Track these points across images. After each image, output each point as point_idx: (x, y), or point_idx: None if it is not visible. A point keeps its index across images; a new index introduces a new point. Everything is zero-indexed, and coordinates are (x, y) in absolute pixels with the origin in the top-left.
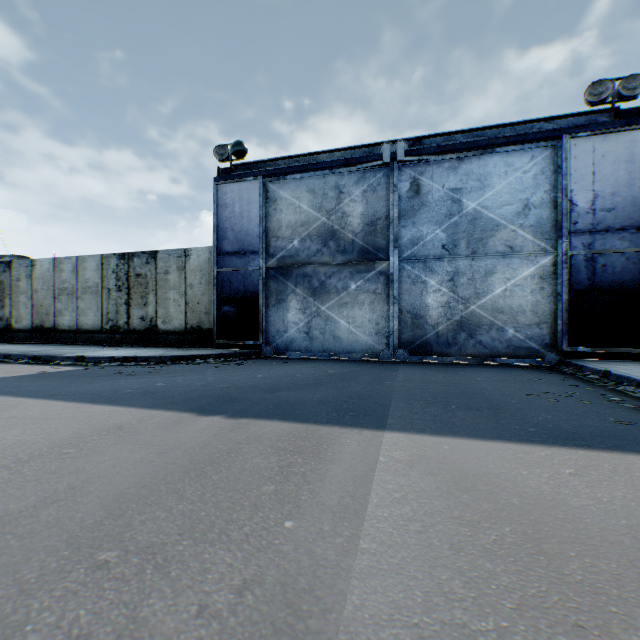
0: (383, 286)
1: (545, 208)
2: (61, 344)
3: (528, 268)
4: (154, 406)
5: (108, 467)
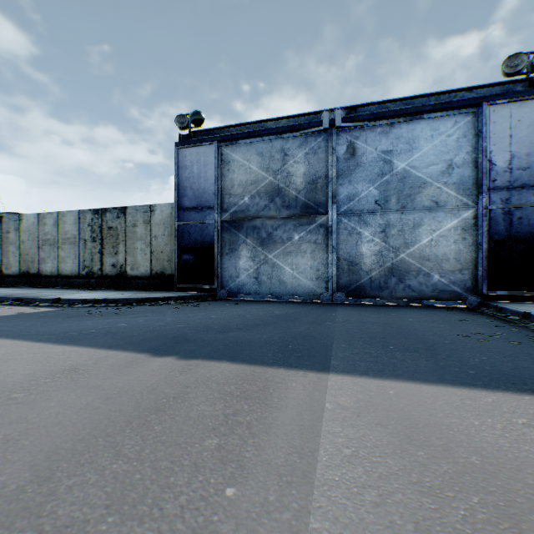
0: (323, 237)
1: (467, 167)
2: (44, 287)
3: (451, 221)
4: (112, 346)
5: (51, 415)
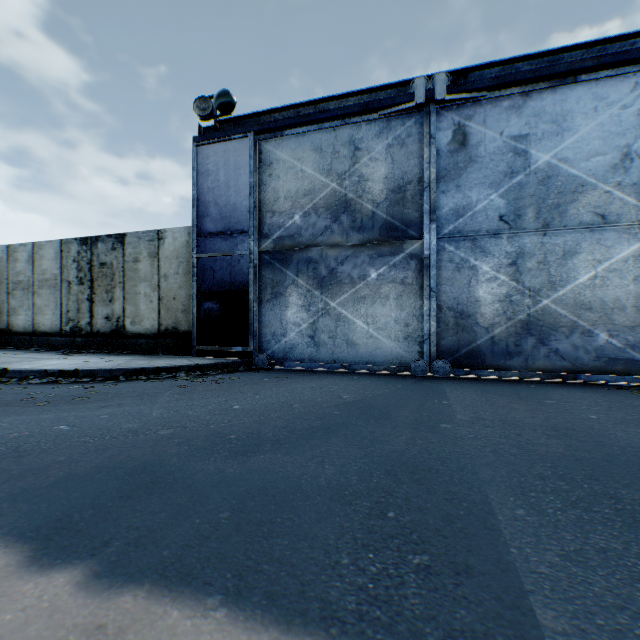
0: (415, 274)
1: None
2: (15, 349)
3: (629, 245)
4: None
5: None
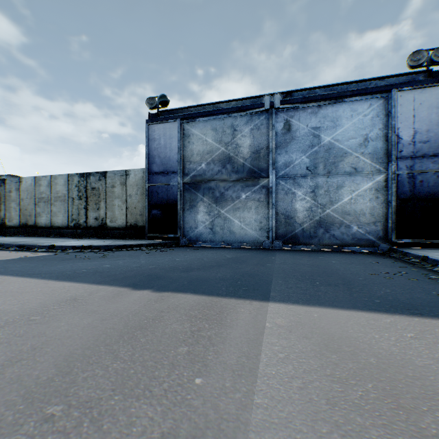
0: (265, 196)
1: (379, 141)
2: (40, 236)
3: (367, 183)
4: (101, 282)
5: (63, 331)
